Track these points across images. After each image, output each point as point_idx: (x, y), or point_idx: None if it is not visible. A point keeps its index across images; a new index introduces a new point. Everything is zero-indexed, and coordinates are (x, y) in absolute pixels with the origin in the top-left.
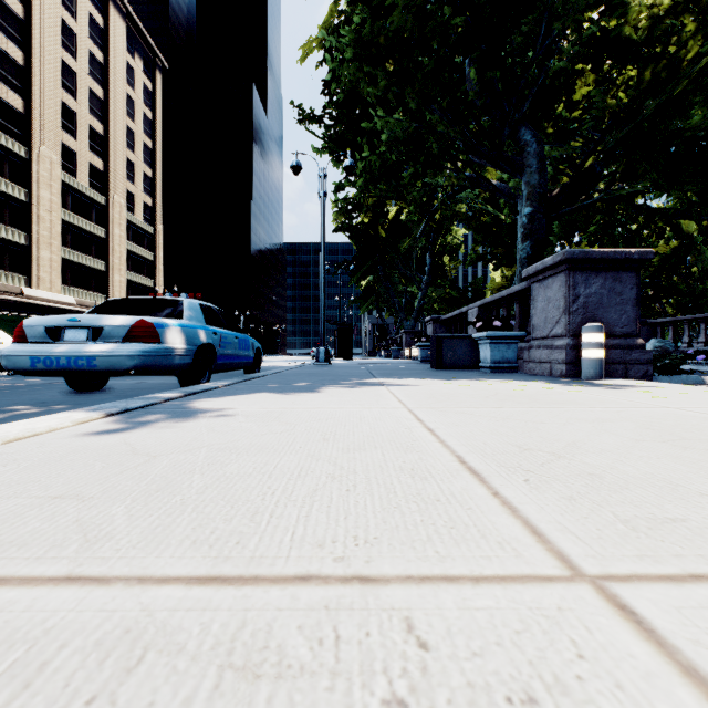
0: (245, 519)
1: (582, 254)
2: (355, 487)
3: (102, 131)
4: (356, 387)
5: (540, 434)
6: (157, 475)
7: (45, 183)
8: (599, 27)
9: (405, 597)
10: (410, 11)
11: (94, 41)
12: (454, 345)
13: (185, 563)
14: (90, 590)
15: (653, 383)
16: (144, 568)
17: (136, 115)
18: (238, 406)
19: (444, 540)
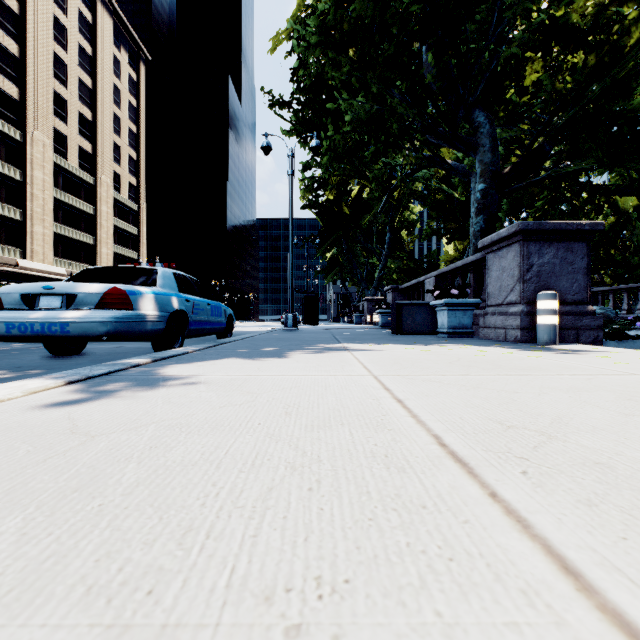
0: (171, 541)
1: (536, 226)
2: (319, 483)
3: (90, 117)
4: (322, 352)
5: (518, 406)
6: (85, 464)
7: (39, 164)
8: (548, 15)
9: None
10: None
11: (83, 35)
12: (413, 312)
13: None
14: None
15: (606, 348)
16: None
17: (122, 103)
18: (202, 373)
19: (443, 586)
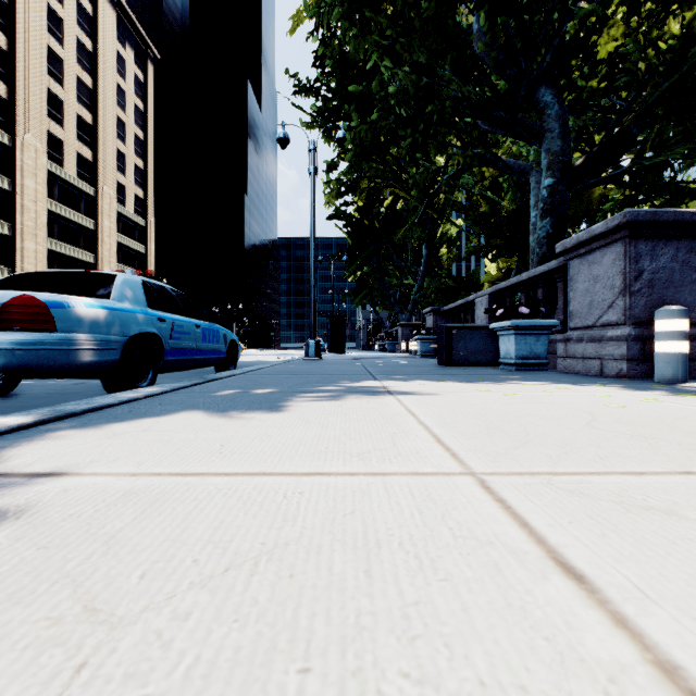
0: None
1: (649, 216)
2: None
3: (91, 120)
4: (351, 399)
5: None
6: None
7: (30, 172)
8: None
9: None
10: None
11: (83, 28)
12: (465, 337)
13: None
14: None
15: None
16: None
17: (127, 106)
18: (84, 464)
19: None
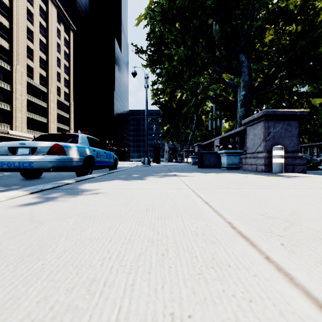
0: (83, 289)
1: (272, 112)
2: (167, 251)
3: (45, 58)
4: (163, 177)
5: (270, 206)
6: (36, 239)
7: (19, 82)
8: (277, 5)
9: None
10: None
11: (42, 17)
12: (208, 156)
13: None
14: None
15: (309, 175)
16: None
17: (61, 51)
18: (101, 188)
19: (249, 320)
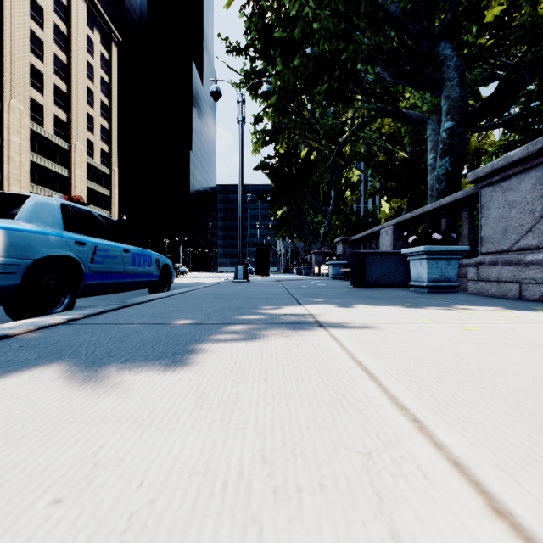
0: None
1: None
2: None
3: (65, 89)
4: (274, 335)
5: None
6: None
7: (15, 129)
8: None
9: None
10: None
11: (59, 16)
12: (377, 262)
13: None
14: None
15: None
16: None
17: (95, 78)
18: None
19: None
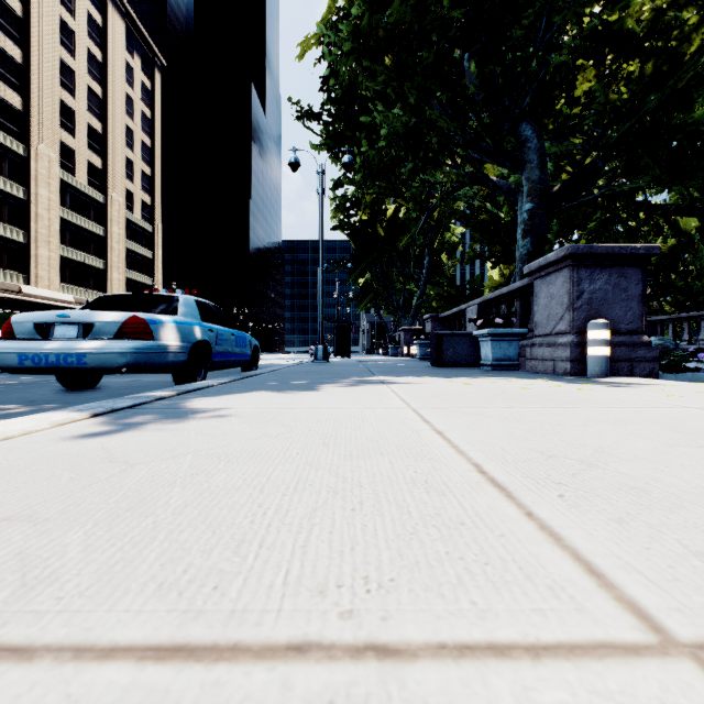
0: (227, 551)
1: (586, 250)
2: (361, 505)
3: (100, 129)
4: (356, 386)
5: (561, 437)
6: (131, 488)
7: (44, 181)
8: (601, 20)
9: (442, 685)
10: (410, 4)
11: (93, 39)
12: (454, 343)
13: (143, 621)
14: (2, 670)
15: (661, 381)
16: (87, 629)
17: (135, 114)
18: (232, 406)
19: (479, 583)
